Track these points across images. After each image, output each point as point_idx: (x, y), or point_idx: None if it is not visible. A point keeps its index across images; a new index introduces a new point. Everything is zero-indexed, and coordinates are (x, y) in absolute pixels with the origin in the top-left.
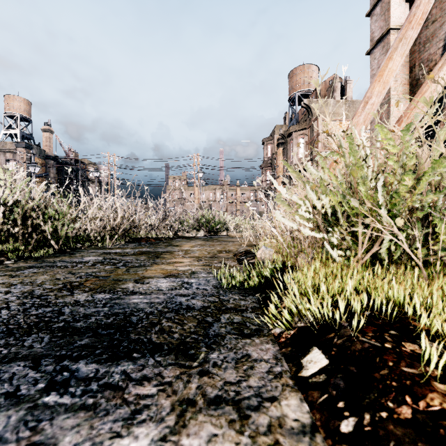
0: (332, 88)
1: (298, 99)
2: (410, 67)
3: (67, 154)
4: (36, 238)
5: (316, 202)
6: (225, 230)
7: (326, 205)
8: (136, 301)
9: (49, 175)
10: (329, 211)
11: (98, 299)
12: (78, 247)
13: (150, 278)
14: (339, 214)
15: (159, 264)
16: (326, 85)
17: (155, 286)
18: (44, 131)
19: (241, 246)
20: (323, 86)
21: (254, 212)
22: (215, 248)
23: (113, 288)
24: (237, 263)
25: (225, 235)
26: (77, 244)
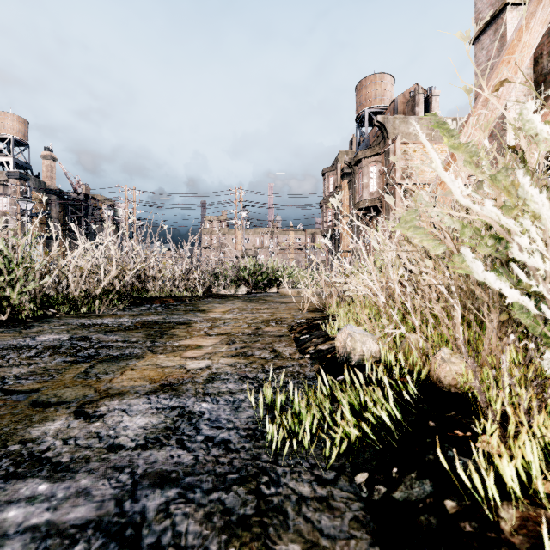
0: (413, 102)
1: (368, 118)
2: (534, 58)
3: (74, 187)
4: None
5: None
6: (275, 285)
7: None
8: (9, 518)
9: (50, 214)
10: None
11: None
12: (49, 313)
13: (116, 397)
14: None
15: (158, 352)
16: (405, 98)
17: (112, 428)
18: (45, 158)
19: (299, 311)
20: (401, 100)
21: (318, 261)
22: (260, 315)
23: (6, 439)
24: (297, 350)
25: (275, 292)
26: (50, 309)
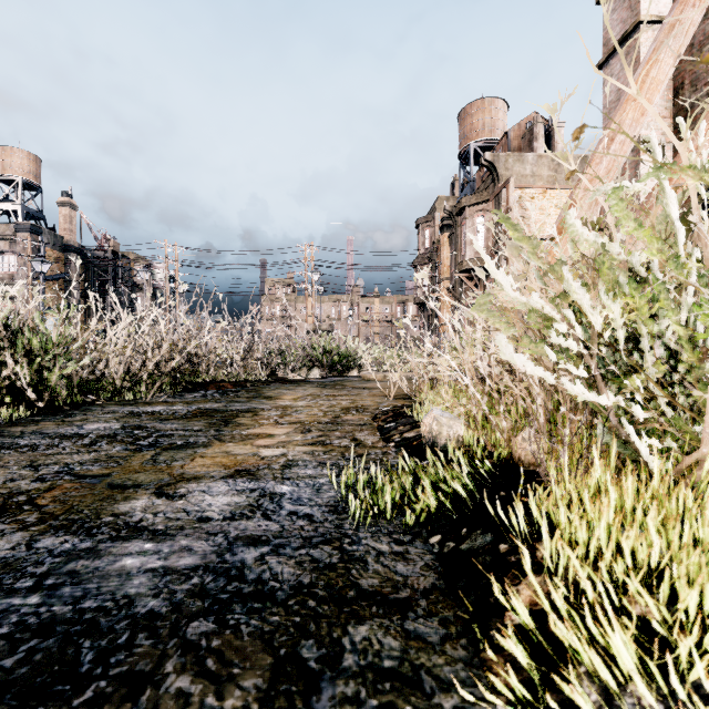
0: (531, 135)
1: (474, 154)
2: (674, 87)
3: (99, 243)
4: (1, 387)
5: (591, 312)
6: (356, 367)
7: (615, 321)
8: (128, 564)
9: (69, 277)
10: (622, 335)
11: (37, 556)
12: (88, 400)
13: (193, 480)
14: (645, 342)
15: (226, 441)
16: (521, 130)
17: (197, 505)
18: (62, 205)
19: (384, 398)
20: (515, 132)
21: (408, 338)
22: (338, 402)
23: (97, 513)
24: (380, 439)
25: (356, 376)
26: (88, 395)
